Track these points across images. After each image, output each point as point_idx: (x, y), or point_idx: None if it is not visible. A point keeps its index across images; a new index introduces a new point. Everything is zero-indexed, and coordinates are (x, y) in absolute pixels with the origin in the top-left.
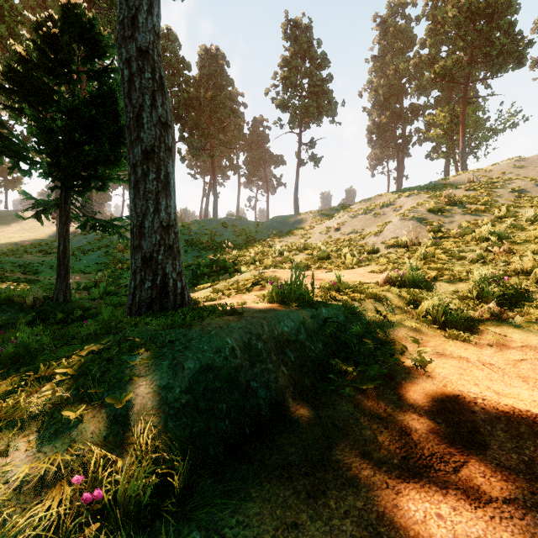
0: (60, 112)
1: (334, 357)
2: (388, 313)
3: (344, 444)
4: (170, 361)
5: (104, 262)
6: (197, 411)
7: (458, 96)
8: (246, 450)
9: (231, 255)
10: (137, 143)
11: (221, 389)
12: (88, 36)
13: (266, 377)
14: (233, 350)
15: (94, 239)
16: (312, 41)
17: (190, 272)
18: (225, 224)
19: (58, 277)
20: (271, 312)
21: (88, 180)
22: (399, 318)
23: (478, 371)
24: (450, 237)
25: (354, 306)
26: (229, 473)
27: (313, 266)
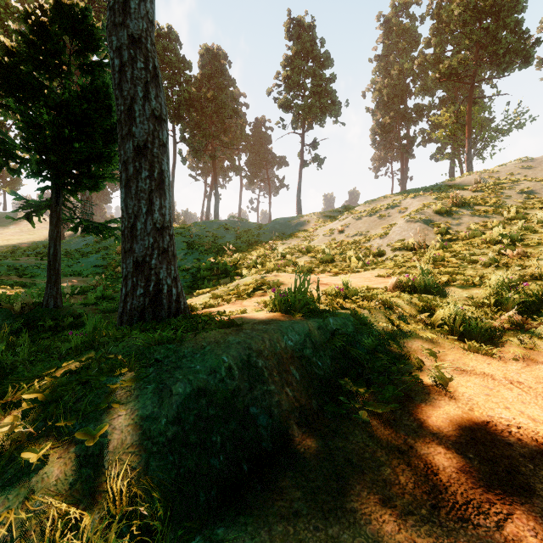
0: (48, 106)
1: (344, 374)
2: (400, 322)
3: (360, 486)
4: (156, 385)
5: (103, 265)
6: (186, 446)
7: (464, 96)
8: (244, 495)
9: (232, 257)
10: (128, 138)
11: (215, 417)
12: (81, 28)
13: (268, 400)
14: (230, 370)
15: (93, 241)
16: (315, 40)
17: (190, 276)
18: (227, 226)
19: (48, 282)
20: (273, 323)
21: (80, 179)
22: (412, 327)
23: (507, 392)
24: (459, 239)
25: (364, 315)
26: (222, 527)
27: (316, 270)
